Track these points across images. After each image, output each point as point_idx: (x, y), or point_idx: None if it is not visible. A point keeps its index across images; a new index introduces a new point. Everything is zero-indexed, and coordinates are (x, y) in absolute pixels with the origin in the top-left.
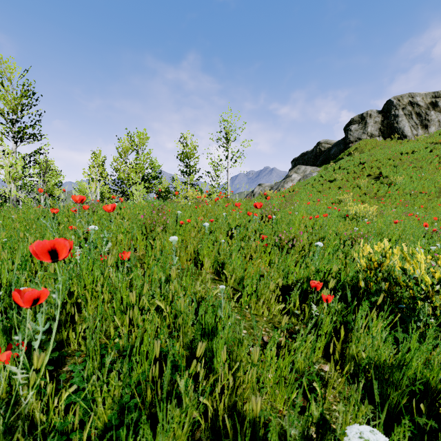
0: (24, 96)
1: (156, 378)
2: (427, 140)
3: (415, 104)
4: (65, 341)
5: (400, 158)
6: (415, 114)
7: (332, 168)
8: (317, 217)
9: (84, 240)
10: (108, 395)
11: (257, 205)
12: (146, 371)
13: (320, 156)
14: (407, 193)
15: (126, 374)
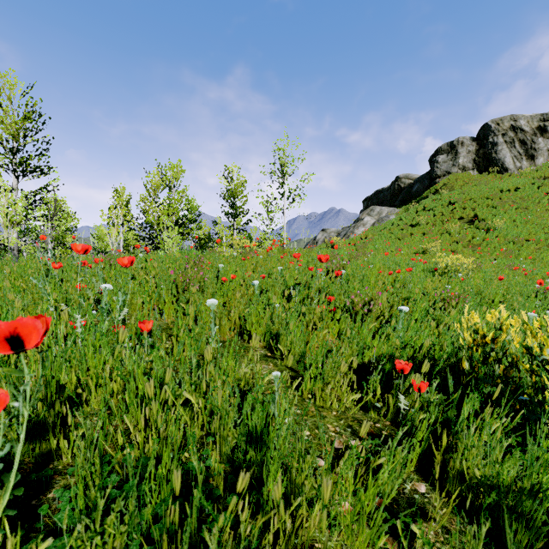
0: (27, 118)
1: (176, 523)
2: (534, 174)
3: (518, 129)
4: (54, 452)
5: (500, 196)
6: (519, 141)
7: (414, 209)
8: (398, 272)
9: (96, 303)
10: (104, 548)
11: (322, 257)
12: (163, 506)
13: (399, 195)
14: (510, 240)
15: (134, 511)
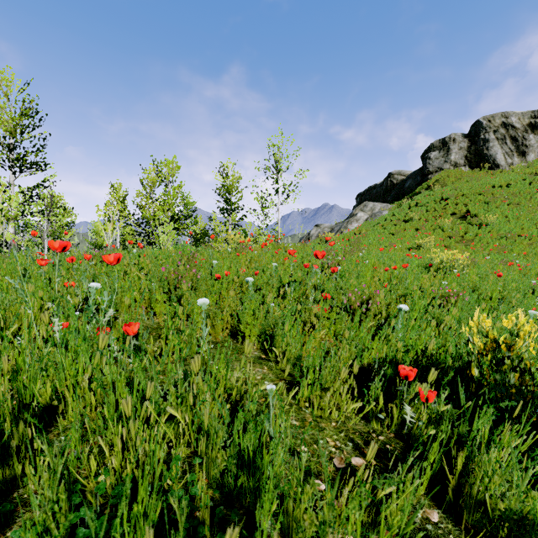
0: (24, 115)
1: None
2: (525, 170)
3: (509, 126)
4: (19, 478)
5: (492, 192)
6: (510, 138)
7: (407, 205)
8: (394, 268)
9: (85, 301)
10: None
11: (318, 254)
12: None
13: (391, 190)
14: (502, 236)
15: None
